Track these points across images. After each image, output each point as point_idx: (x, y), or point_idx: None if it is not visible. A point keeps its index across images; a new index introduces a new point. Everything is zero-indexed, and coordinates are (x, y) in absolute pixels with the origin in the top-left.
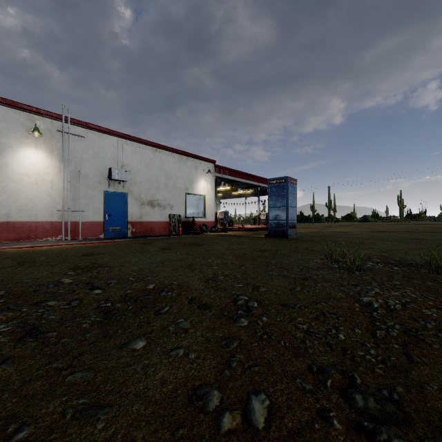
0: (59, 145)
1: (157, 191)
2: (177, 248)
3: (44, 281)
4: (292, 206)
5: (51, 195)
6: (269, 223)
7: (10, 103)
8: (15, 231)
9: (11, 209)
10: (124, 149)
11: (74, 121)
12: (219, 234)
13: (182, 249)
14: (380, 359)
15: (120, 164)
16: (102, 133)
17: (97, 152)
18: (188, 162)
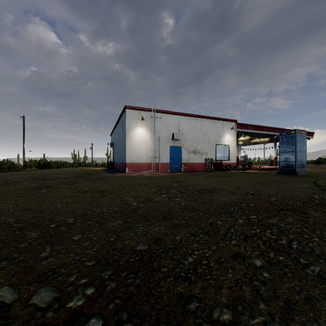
0: (150, 124)
1: (197, 144)
2: (213, 177)
3: (168, 184)
4: (301, 151)
5: (147, 149)
6: (280, 164)
7: (132, 107)
8: (134, 167)
9: (133, 157)
10: (180, 121)
11: (157, 111)
12: (240, 171)
13: (217, 178)
14: (299, 206)
15: (178, 130)
16: (169, 114)
17: (166, 125)
18: (217, 124)
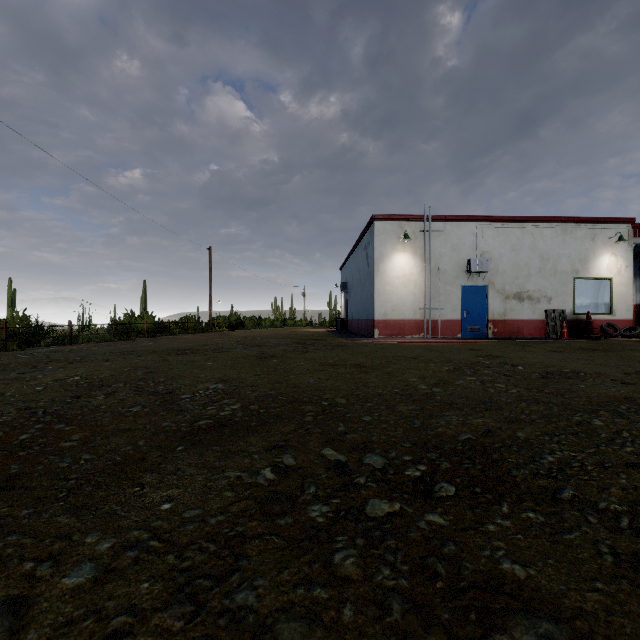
0: (421, 245)
1: (526, 280)
2: (570, 351)
3: (469, 360)
4: None
5: (415, 294)
6: None
7: (387, 217)
8: (390, 328)
9: (387, 309)
10: (484, 234)
11: (434, 218)
12: None
13: (579, 353)
14: None
15: (479, 253)
16: (460, 222)
17: (454, 244)
18: (578, 231)
